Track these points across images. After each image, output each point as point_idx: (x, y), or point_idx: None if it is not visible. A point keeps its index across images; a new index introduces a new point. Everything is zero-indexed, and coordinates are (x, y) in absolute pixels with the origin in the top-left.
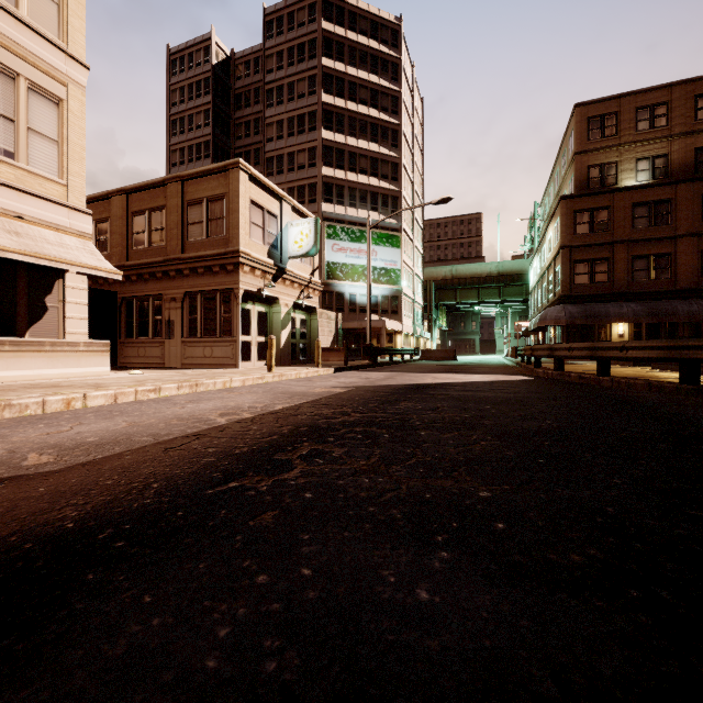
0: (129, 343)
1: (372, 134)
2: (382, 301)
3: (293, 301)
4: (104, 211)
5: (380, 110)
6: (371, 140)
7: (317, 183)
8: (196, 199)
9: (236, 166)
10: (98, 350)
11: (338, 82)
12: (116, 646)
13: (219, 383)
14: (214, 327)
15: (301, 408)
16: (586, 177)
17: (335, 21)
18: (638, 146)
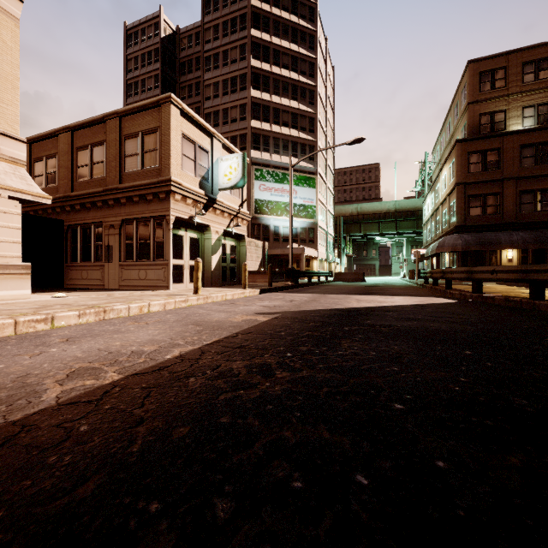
0: (73, 266)
1: (293, 93)
2: (301, 232)
3: (223, 229)
4: (53, 147)
5: (299, 73)
6: (292, 98)
7: (247, 134)
8: (132, 133)
9: (168, 100)
10: (16, 273)
11: (265, 50)
12: None
13: (134, 308)
14: (148, 252)
15: (204, 355)
16: (477, 123)
17: None
18: (524, 96)
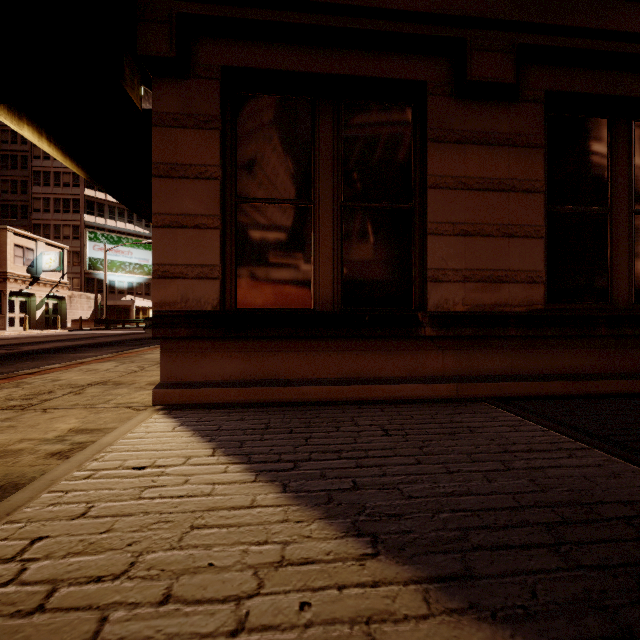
0: None
1: None
2: (138, 286)
3: (46, 294)
4: None
5: None
6: None
7: (81, 200)
8: None
9: (5, 230)
10: None
11: None
12: (0, 340)
13: None
14: None
15: (29, 336)
16: None
17: None
18: None
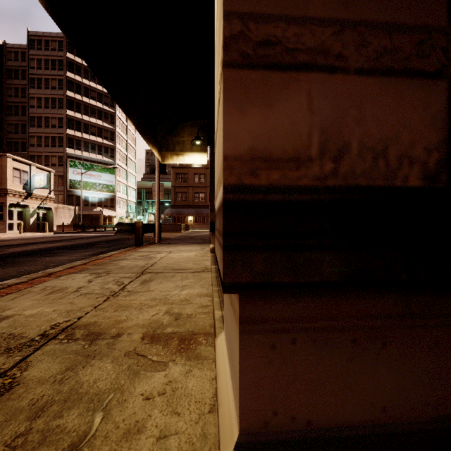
0: None
1: (99, 115)
2: (105, 201)
3: (38, 206)
4: None
5: (103, 104)
6: (98, 118)
7: (64, 137)
8: None
9: (6, 156)
10: None
11: (77, 86)
12: None
13: None
14: None
15: (21, 238)
16: None
17: (75, 54)
18: None
